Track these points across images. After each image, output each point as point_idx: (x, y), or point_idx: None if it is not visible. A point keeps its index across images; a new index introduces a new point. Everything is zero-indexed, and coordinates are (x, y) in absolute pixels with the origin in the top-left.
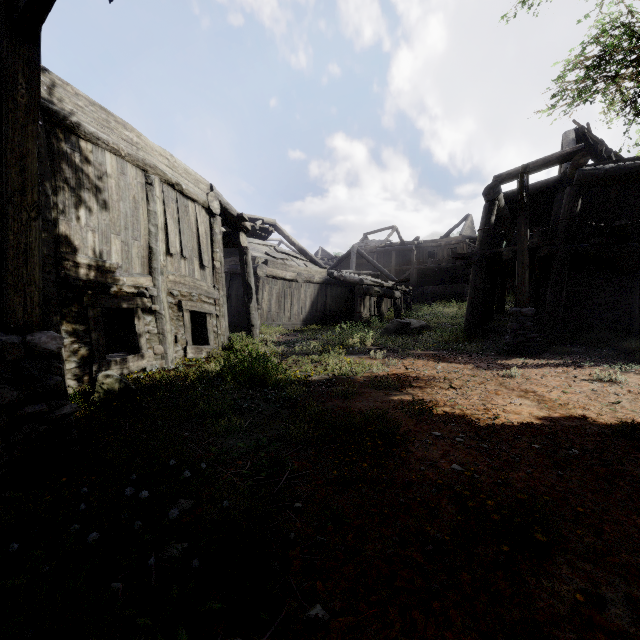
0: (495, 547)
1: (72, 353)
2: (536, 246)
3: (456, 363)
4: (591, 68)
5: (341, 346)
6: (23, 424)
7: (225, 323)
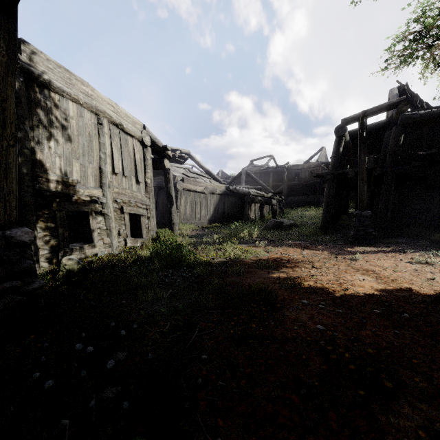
0: (352, 390)
1: (44, 243)
2: (371, 168)
3: (316, 250)
4: (413, 40)
5: (235, 238)
6: (3, 296)
7: (154, 222)
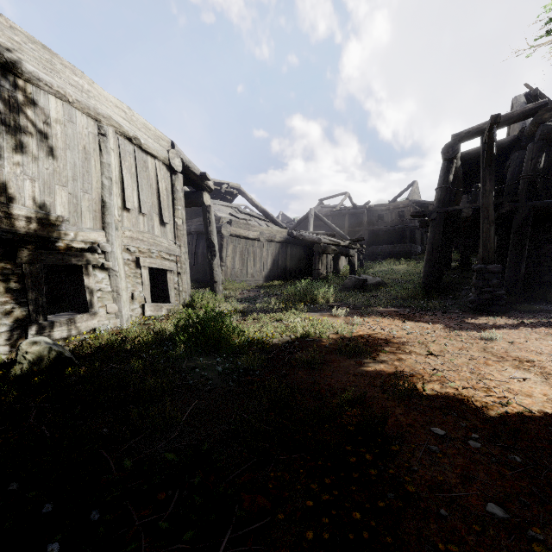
0: None
1: (2, 315)
2: (497, 203)
3: (423, 322)
4: None
5: (302, 303)
6: None
7: (187, 280)
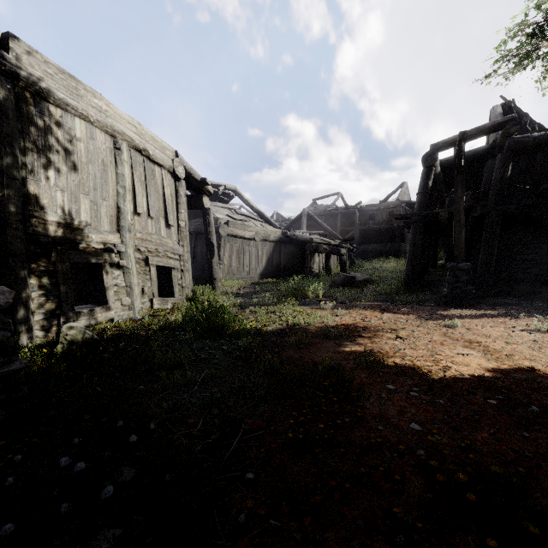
0: (474, 535)
1: (40, 305)
2: (470, 207)
3: (400, 313)
4: (532, 35)
5: (294, 297)
6: None
7: (189, 277)
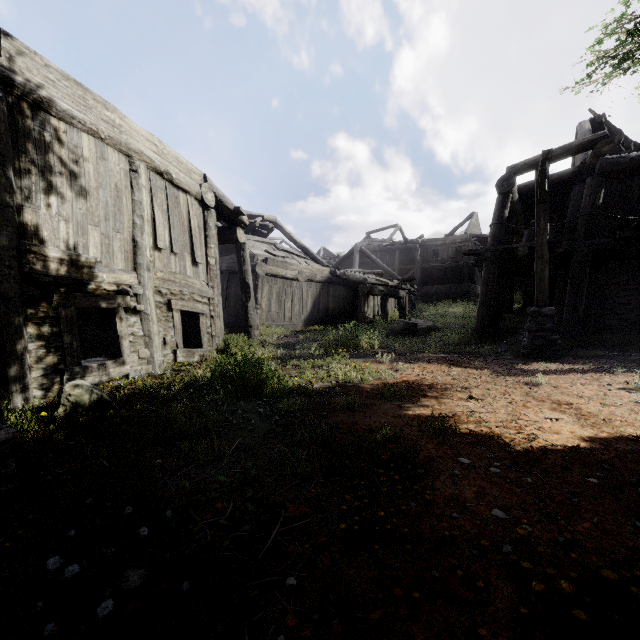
0: None
1: (39, 359)
2: (554, 241)
3: (471, 368)
4: (633, 32)
5: (345, 349)
6: None
7: (220, 324)
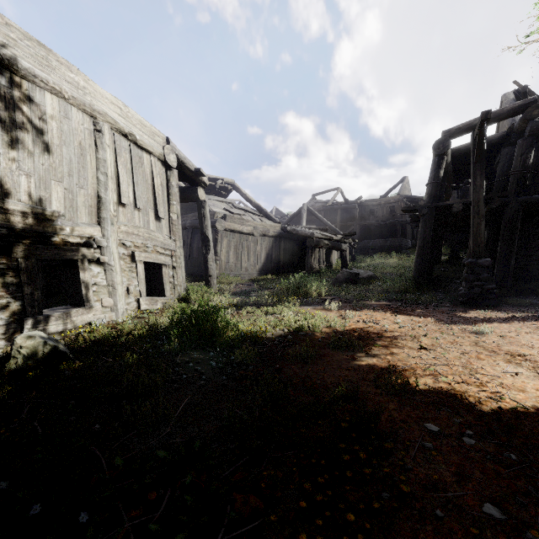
0: None
1: None
2: (487, 198)
3: (415, 316)
4: None
5: (295, 296)
6: None
7: (182, 274)
